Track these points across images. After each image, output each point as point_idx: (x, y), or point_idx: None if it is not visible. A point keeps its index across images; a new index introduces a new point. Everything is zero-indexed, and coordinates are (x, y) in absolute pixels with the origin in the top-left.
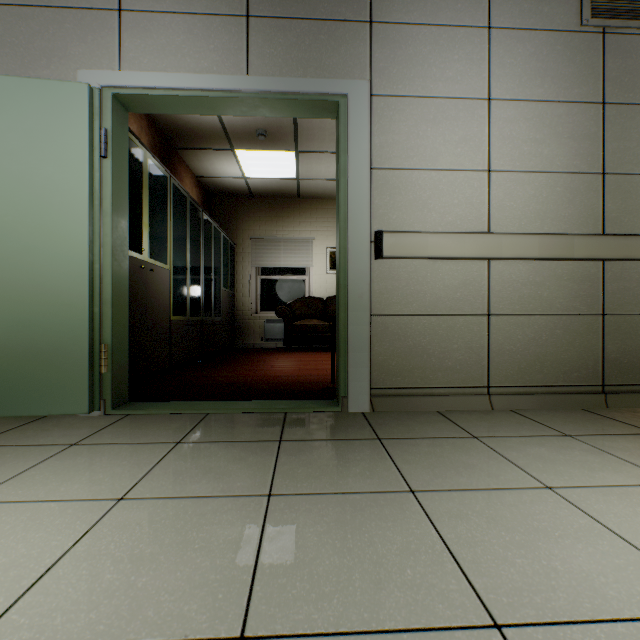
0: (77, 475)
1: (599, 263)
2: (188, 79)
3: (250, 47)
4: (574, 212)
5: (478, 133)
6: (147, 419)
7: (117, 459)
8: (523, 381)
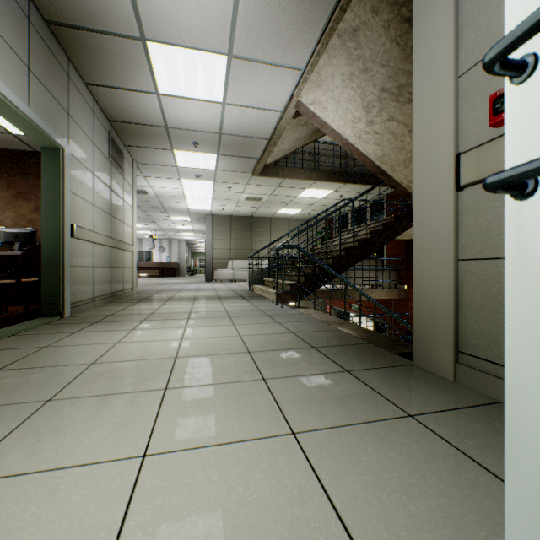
0: (104, 337)
1: (111, 248)
2: (5, 89)
3: (31, 90)
4: (107, 228)
5: (92, 187)
6: (1, 344)
7: (89, 336)
8: (100, 294)
